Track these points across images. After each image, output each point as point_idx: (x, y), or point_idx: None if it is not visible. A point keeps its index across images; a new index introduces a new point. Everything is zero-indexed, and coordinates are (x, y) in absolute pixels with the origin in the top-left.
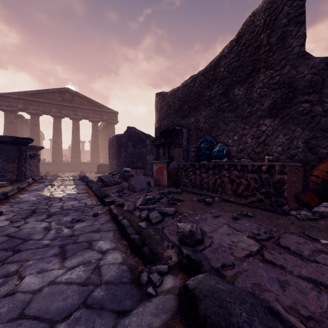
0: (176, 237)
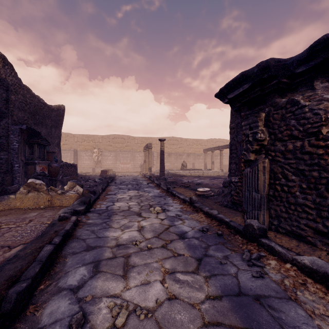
0: (104, 179)
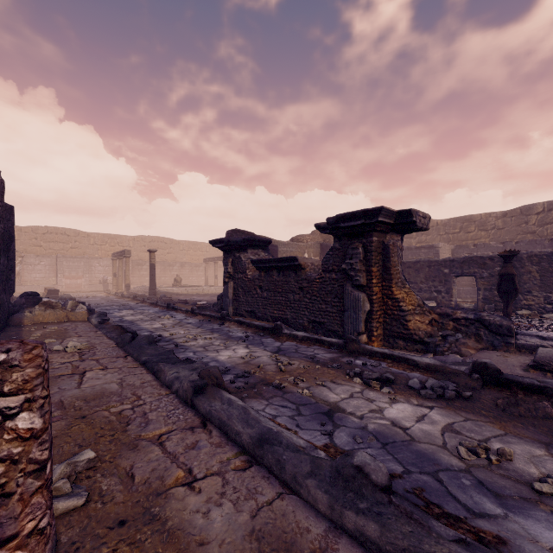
0: None
